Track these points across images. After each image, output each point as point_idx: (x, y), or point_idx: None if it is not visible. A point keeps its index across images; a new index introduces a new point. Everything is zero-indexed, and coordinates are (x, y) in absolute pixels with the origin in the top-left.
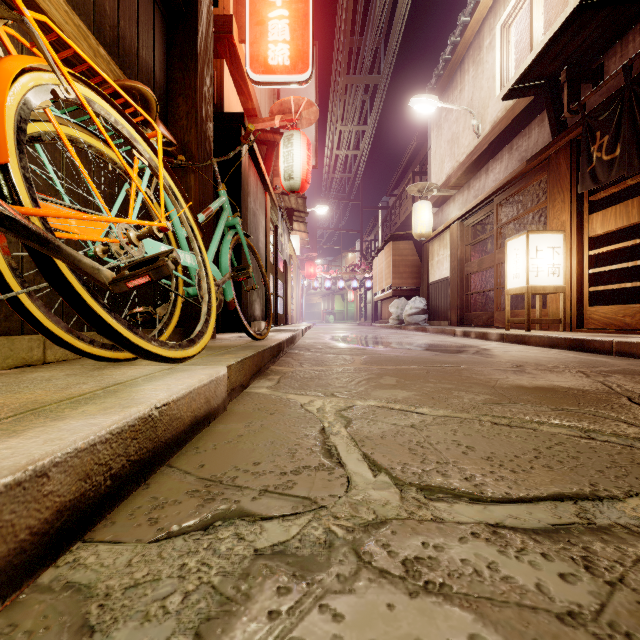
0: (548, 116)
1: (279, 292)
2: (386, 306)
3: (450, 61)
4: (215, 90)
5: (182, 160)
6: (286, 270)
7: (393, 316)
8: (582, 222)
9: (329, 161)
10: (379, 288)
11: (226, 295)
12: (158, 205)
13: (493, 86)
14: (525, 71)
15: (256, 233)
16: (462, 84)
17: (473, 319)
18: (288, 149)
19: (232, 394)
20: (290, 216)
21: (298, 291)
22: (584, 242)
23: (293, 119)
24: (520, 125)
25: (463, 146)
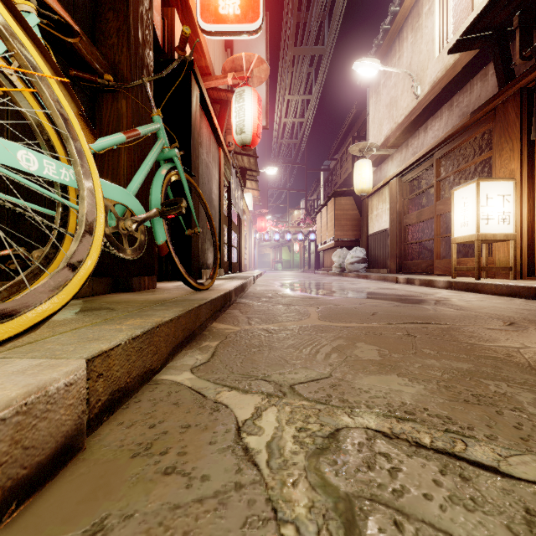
0: (495, 67)
1: (233, 243)
2: (328, 255)
3: (389, 31)
4: (166, 38)
5: (109, 80)
6: (239, 223)
7: (335, 264)
8: (533, 170)
9: (278, 129)
10: (322, 240)
11: (157, 237)
12: (33, 98)
13: (432, 48)
14: (475, 20)
15: (209, 184)
16: (400, 51)
17: (412, 267)
18: (240, 104)
19: (116, 399)
20: (243, 174)
21: (251, 242)
22: (535, 190)
23: (244, 76)
24: (460, 83)
25: (401, 108)
